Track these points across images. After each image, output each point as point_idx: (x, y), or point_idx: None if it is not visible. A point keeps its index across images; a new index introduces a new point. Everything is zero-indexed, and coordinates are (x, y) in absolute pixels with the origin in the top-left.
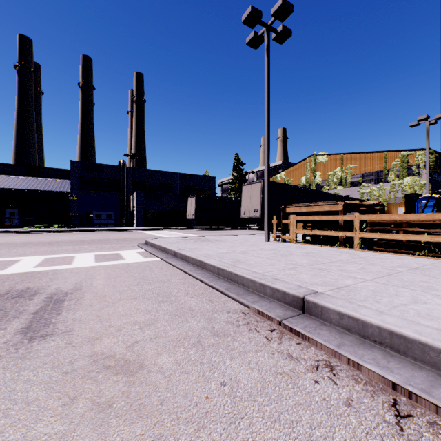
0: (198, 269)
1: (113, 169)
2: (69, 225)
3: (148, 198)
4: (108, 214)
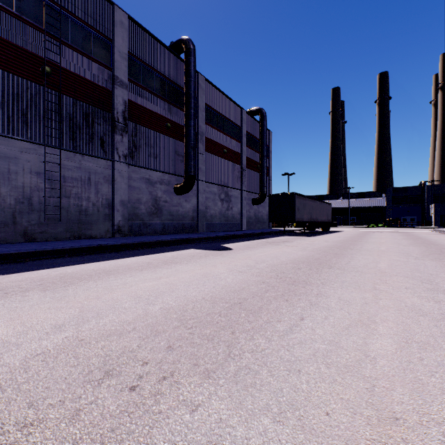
0: (441, 232)
1: (415, 189)
2: (389, 225)
3: (444, 207)
4: (411, 218)
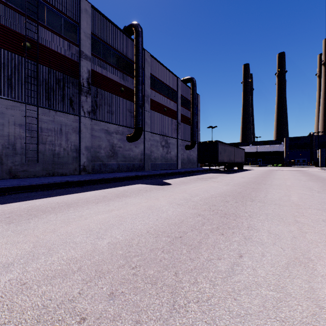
0: None
1: (306, 138)
2: (286, 165)
3: None
4: (303, 160)
